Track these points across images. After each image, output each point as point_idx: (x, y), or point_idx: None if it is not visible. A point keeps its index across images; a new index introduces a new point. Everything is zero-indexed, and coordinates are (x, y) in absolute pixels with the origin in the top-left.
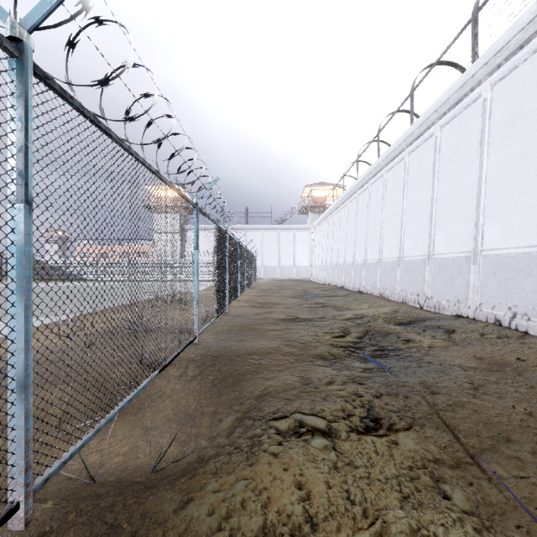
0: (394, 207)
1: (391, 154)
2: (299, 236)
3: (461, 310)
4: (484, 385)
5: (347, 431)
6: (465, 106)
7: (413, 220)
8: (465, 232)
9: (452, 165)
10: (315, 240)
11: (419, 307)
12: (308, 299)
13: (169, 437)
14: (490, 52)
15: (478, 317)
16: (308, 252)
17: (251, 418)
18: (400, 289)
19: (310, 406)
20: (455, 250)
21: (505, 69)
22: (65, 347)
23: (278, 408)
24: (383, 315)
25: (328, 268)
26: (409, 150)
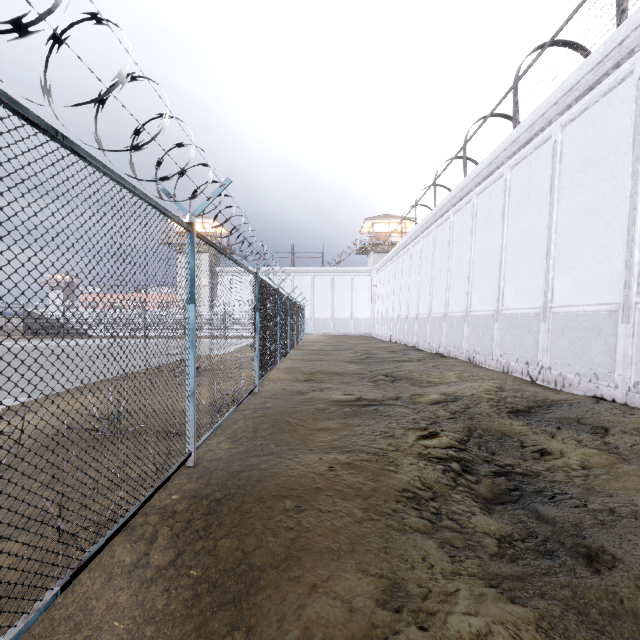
0: (489, 242)
1: (484, 171)
2: (357, 281)
3: (601, 389)
4: None
5: None
6: (604, 91)
7: (518, 258)
8: (606, 274)
9: (582, 179)
10: (377, 286)
11: (529, 380)
12: (371, 364)
13: None
14: None
15: (634, 403)
16: (369, 301)
17: None
18: (499, 353)
19: None
20: (588, 301)
21: None
22: None
23: None
24: (485, 395)
25: (395, 321)
26: (511, 163)
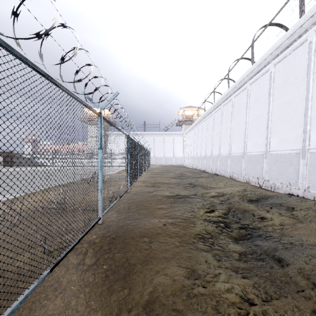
0: (240, 120)
1: (237, 85)
2: (176, 138)
3: (292, 190)
4: None
5: None
6: (293, 48)
7: (253, 128)
8: (294, 135)
9: (284, 90)
10: (186, 141)
11: (258, 186)
12: (183, 179)
13: None
14: None
15: (307, 196)
16: (182, 148)
17: None
18: (244, 173)
19: None
20: (286, 148)
21: None
22: None
23: None
24: (237, 193)
25: (195, 158)
26: (250, 82)
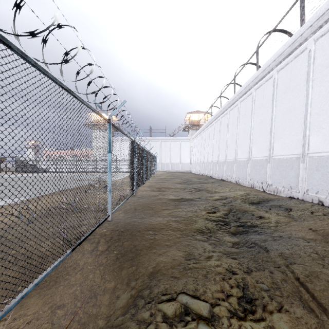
0: (245, 125)
1: (243, 91)
2: (183, 144)
3: (293, 193)
4: (327, 257)
5: (228, 317)
6: (295, 56)
7: (258, 133)
8: (295, 140)
9: (286, 96)
10: (193, 147)
11: (262, 191)
12: (189, 184)
13: (72, 314)
14: (314, 17)
15: (306, 199)
16: (189, 154)
17: (143, 297)
18: (249, 178)
19: (193, 286)
20: (288, 153)
21: (325, 28)
22: (13, 224)
23: (167, 287)
24: (240, 196)
25: (201, 164)
26: (255, 88)
